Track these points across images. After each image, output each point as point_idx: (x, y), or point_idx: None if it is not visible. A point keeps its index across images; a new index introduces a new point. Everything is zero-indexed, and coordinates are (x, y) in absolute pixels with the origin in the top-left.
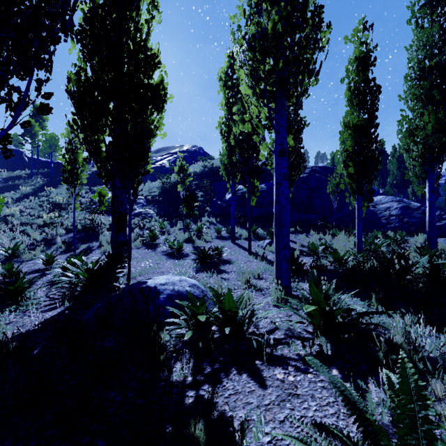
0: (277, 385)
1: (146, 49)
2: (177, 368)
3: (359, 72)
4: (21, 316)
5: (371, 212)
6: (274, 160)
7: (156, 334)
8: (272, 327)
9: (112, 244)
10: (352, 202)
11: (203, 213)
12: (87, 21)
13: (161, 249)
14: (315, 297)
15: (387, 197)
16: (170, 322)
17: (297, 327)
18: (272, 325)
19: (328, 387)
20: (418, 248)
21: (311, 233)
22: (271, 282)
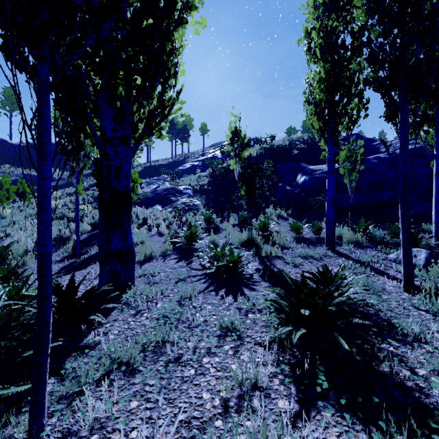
0: None
1: None
2: None
3: None
4: None
5: None
6: None
7: None
8: None
9: (99, 254)
10: None
11: (265, 203)
12: None
13: (200, 262)
14: None
15: None
16: None
17: None
18: None
19: None
20: None
21: None
22: None
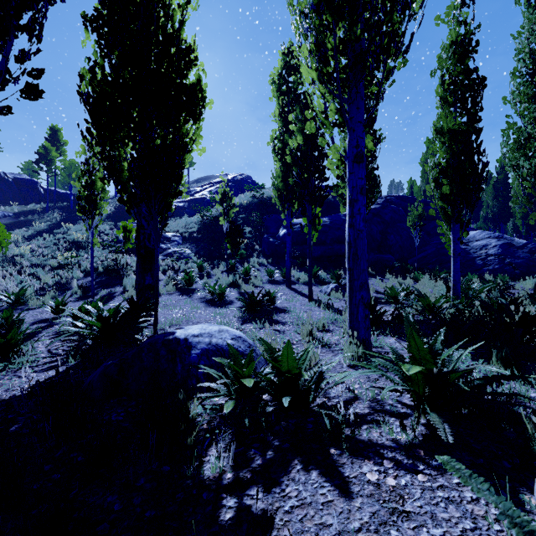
0: (370, 492)
1: (179, 40)
2: (210, 459)
3: (456, 61)
4: (9, 377)
5: (463, 251)
6: (348, 169)
7: (182, 405)
8: (349, 397)
9: (137, 287)
10: (445, 232)
11: (252, 253)
12: (104, 4)
13: (198, 296)
14: (416, 354)
15: (482, 232)
16: (204, 387)
17: (388, 398)
18: (349, 394)
19: (456, 499)
20: (529, 295)
21: (386, 276)
22: (341, 336)
